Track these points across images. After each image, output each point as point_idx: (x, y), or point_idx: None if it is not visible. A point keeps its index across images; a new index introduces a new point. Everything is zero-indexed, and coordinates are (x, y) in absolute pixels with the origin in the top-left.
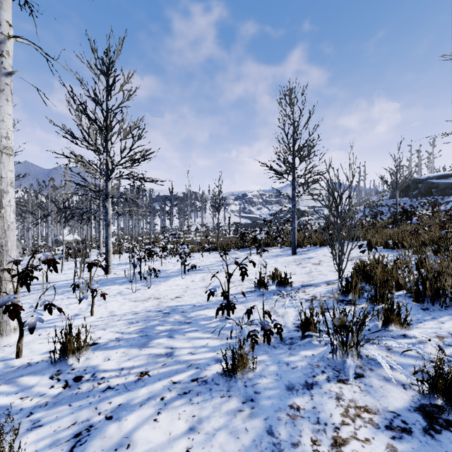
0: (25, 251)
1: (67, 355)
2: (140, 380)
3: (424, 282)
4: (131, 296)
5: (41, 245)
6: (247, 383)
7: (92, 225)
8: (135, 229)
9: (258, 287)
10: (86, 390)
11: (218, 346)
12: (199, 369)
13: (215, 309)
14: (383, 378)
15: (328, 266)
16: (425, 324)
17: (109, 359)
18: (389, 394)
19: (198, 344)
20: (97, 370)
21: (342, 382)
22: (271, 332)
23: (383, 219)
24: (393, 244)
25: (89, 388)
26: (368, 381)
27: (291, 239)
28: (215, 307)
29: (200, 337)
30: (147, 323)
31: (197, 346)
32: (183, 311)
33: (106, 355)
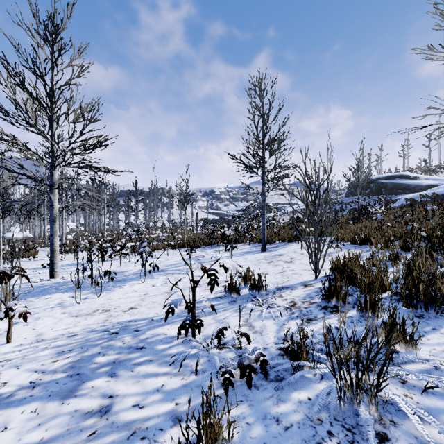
0: None
1: None
2: None
3: (416, 285)
4: (72, 309)
5: None
6: None
7: (45, 221)
8: (96, 225)
9: (229, 292)
10: None
11: (178, 389)
12: (146, 441)
13: (178, 325)
14: (415, 440)
15: (300, 264)
16: (429, 338)
17: (6, 428)
18: None
19: (149, 386)
20: None
21: None
22: (252, 368)
23: (344, 216)
24: (361, 240)
25: None
26: None
27: (259, 235)
28: (178, 321)
29: (155, 373)
30: (83, 352)
31: (148, 391)
32: (137, 328)
33: (3, 419)
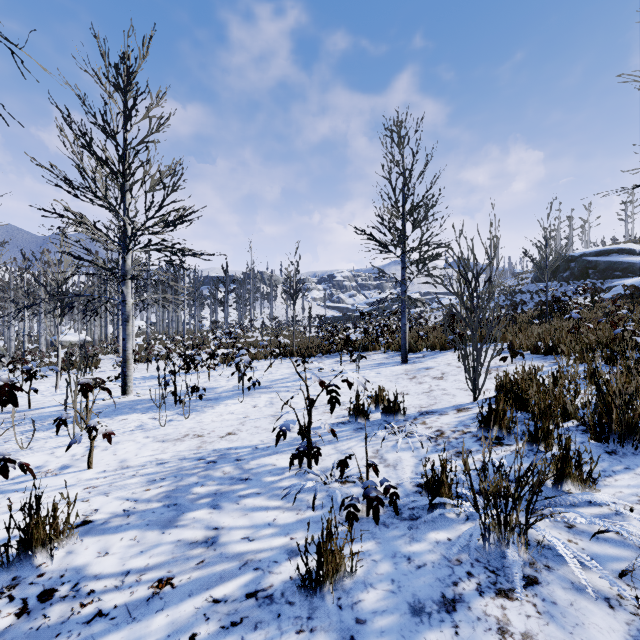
0: (5, 359)
1: (32, 549)
2: (156, 596)
3: (608, 411)
4: (157, 433)
5: (30, 349)
6: (342, 601)
7: (107, 319)
8: (173, 325)
9: (355, 416)
10: (57, 621)
11: (293, 524)
12: (260, 572)
13: (289, 455)
14: (570, 585)
15: (455, 381)
16: (617, 479)
17: (108, 553)
18: (587, 620)
19: (259, 520)
20: (84, 576)
21: (505, 595)
22: (380, 501)
23: (526, 312)
24: (546, 348)
25: (63, 615)
26: (547, 591)
27: (399, 340)
28: (289, 451)
29: (264, 506)
30: (178, 482)
31: (258, 524)
32: (239, 457)
33: (102, 545)
